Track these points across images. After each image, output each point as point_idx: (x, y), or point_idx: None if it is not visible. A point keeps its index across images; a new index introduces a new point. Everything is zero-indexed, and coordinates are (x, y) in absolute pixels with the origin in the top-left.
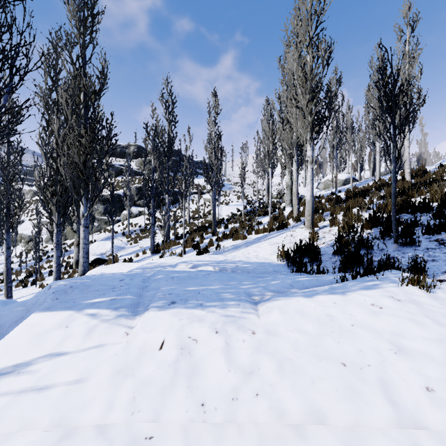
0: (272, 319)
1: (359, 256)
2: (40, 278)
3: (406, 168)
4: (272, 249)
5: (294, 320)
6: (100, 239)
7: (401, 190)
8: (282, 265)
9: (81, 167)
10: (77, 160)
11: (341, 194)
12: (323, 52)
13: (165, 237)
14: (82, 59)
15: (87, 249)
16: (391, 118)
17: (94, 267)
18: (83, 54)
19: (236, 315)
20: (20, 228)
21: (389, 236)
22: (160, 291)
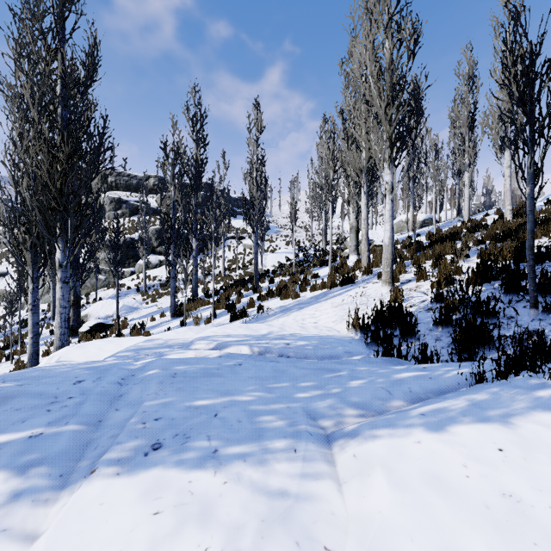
0: (374, 504)
1: (485, 330)
2: (19, 350)
3: (507, 205)
4: (336, 313)
5: (431, 515)
6: (106, 297)
7: (506, 232)
8: (357, 342)
9: (55, 193)
10: (48, 182)
11: (420, 238)
12: (407, 35)
13: (192, 295)
14: (58, 33)
15: (66, 314)
16: (529, 113)
17: (93, 336)
18: (59, 25)
19: (290, 488)
20: (2, 282)
21: (515, 296)
22: (139, 412)
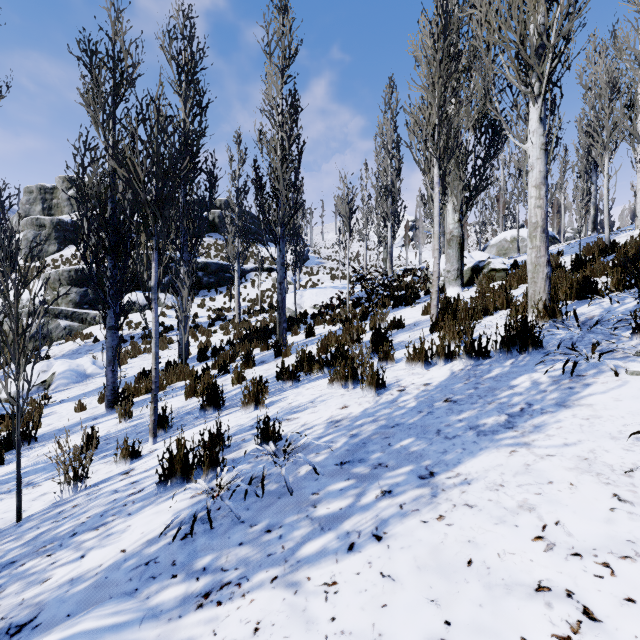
0: None
1: None
2: None
3: None
4: None
5: None
6: (59, 354)
7: None
8: None
9: None
10: None
11: (567, 257)
12: None
13: (178, 354)
14: None
15: None
16: None
17: None
18: None
19: None
20: None
21: None
22: None
